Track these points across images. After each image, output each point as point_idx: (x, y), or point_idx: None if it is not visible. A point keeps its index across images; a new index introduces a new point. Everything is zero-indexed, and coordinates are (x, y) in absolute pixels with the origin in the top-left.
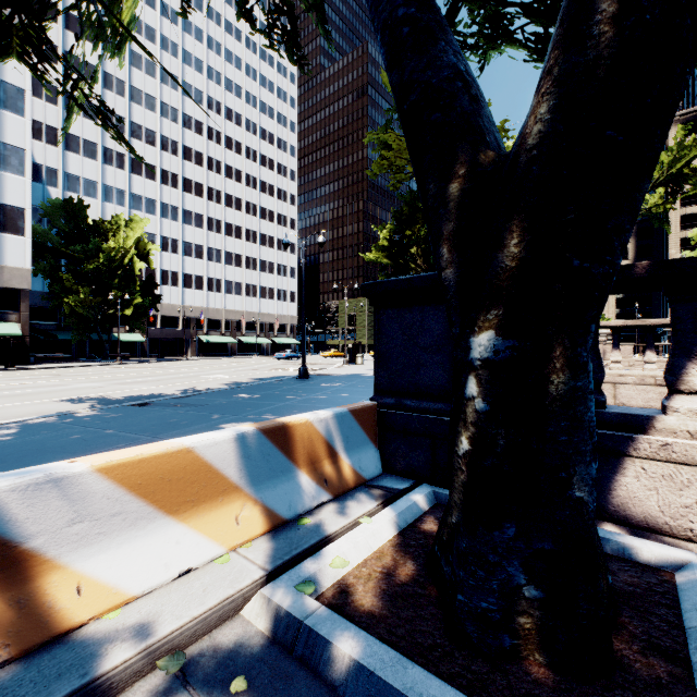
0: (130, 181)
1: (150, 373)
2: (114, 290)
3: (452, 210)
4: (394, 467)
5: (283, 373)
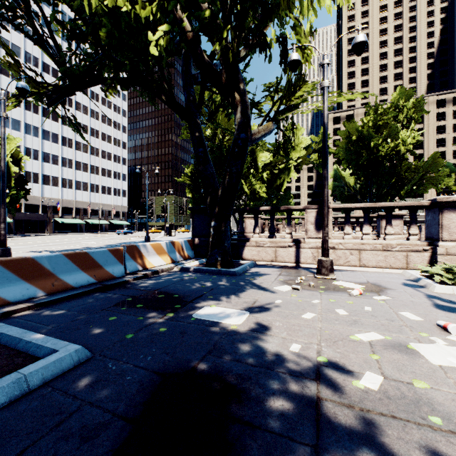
0: None
1: (42, 241)
2: None
3: (209, 200)
4: (198, 256)
5: (131, 240)
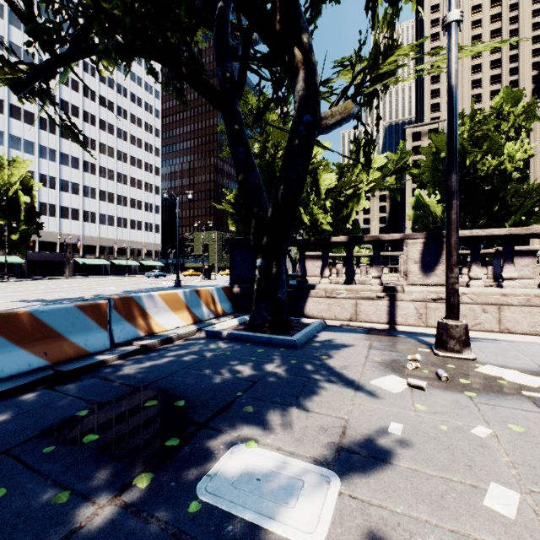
0: (8, 124)
1: (50, 286)
2: (1, 219)
3: (253, 226)
4: (238, 310)
5: (159, 285)
